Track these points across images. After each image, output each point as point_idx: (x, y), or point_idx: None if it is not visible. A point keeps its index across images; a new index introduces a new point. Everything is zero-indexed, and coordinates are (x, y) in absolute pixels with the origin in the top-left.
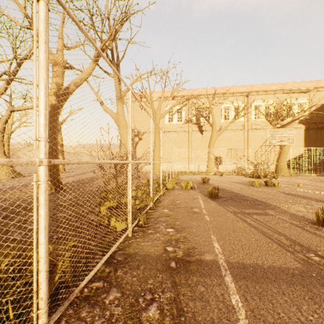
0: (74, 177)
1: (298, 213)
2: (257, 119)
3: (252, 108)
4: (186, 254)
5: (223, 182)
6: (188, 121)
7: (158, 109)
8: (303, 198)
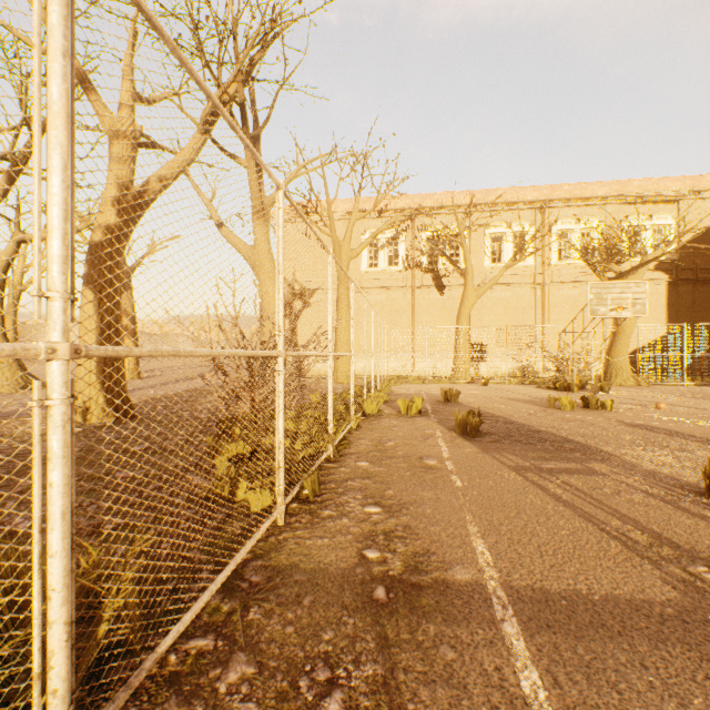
0: (160, 388)
1: (663, 471)
2: (564, 260)
3: (554, 237)
4: (409, 567)
5: (489, 400)
6: (411, 266)
7: (345, 238)
8: (670, 435)
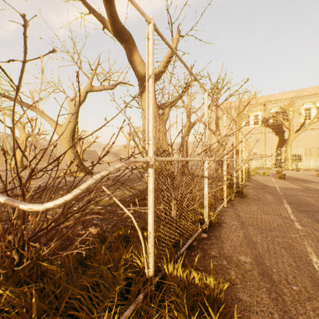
0: None
1: None
2: None
3: None
4: (265, 185)
5: (294, 174)
6: (264, 124)
7: (237, 119)
8: None
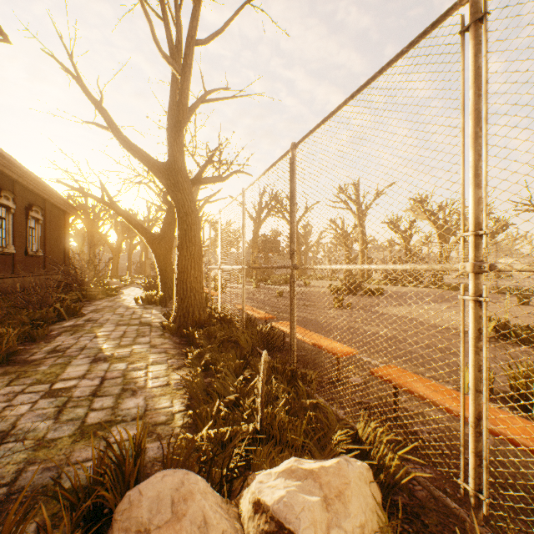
0: None
1: None
2: None
3: None
4: None
5: None
6: None
7: None
8: None
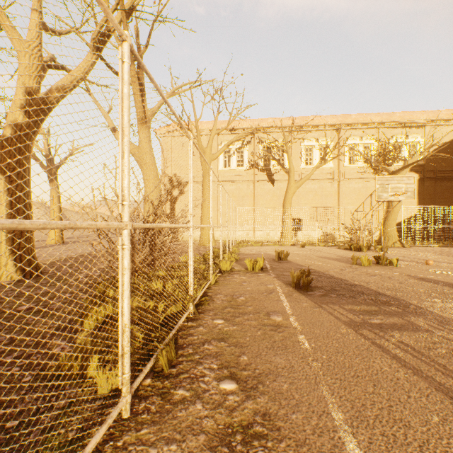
0: (74, 250)
1: None
2: (352, 164)
3: (346, 148)
4: None
5: (308, 258)
6: (252, 166)
7: (208, 146)
8: (451, 287)
